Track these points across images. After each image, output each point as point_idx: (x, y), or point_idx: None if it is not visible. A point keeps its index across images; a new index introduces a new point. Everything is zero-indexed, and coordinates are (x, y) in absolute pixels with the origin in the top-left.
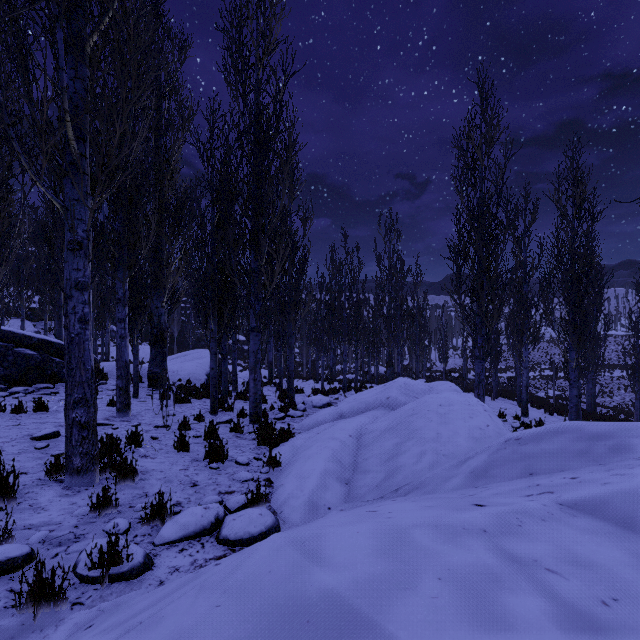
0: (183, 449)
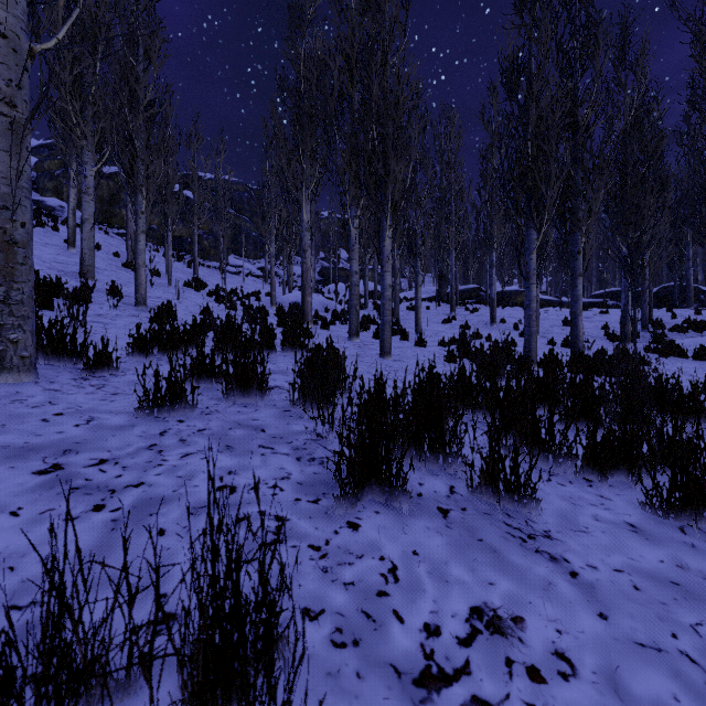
0: None
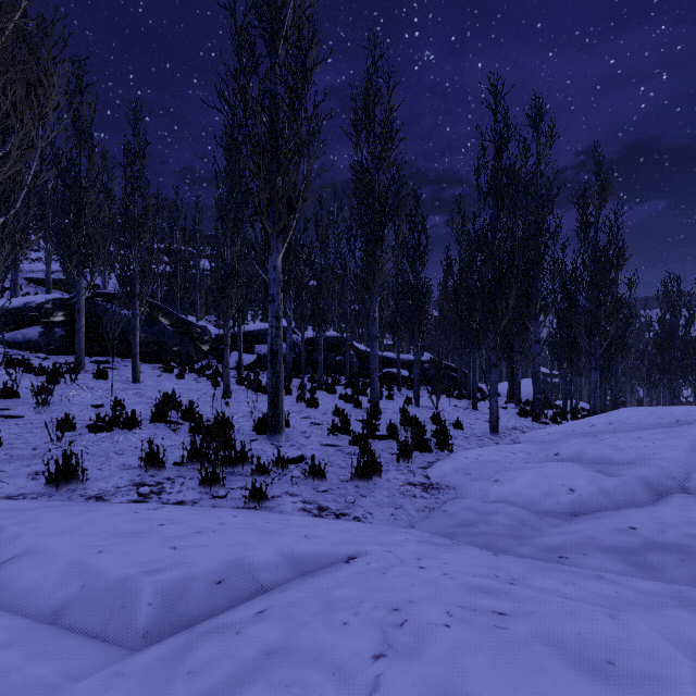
0: (564, 420)
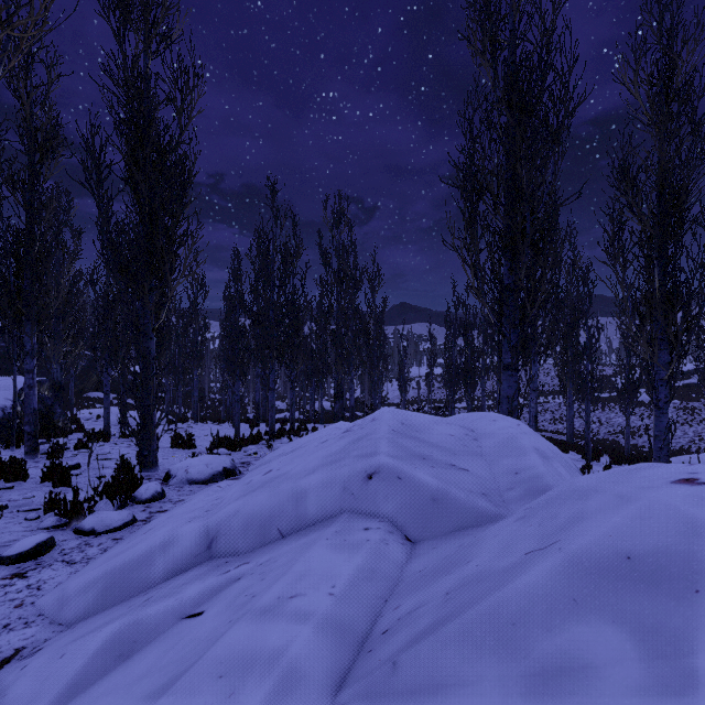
0: None
